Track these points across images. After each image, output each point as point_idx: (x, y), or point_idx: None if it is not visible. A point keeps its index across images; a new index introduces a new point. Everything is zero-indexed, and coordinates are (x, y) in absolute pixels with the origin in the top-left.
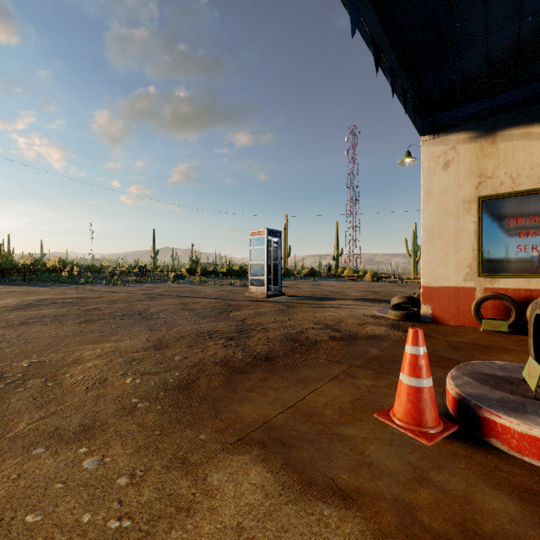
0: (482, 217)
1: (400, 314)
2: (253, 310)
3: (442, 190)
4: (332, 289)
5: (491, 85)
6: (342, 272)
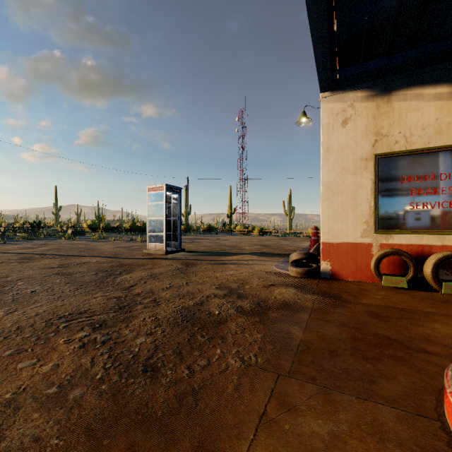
0: (378, 174)
1: (301, 271)
2: (147, 270)
3: (341, 147)
4: (228, 243)
5: (393, 39)
6: (235, 227)
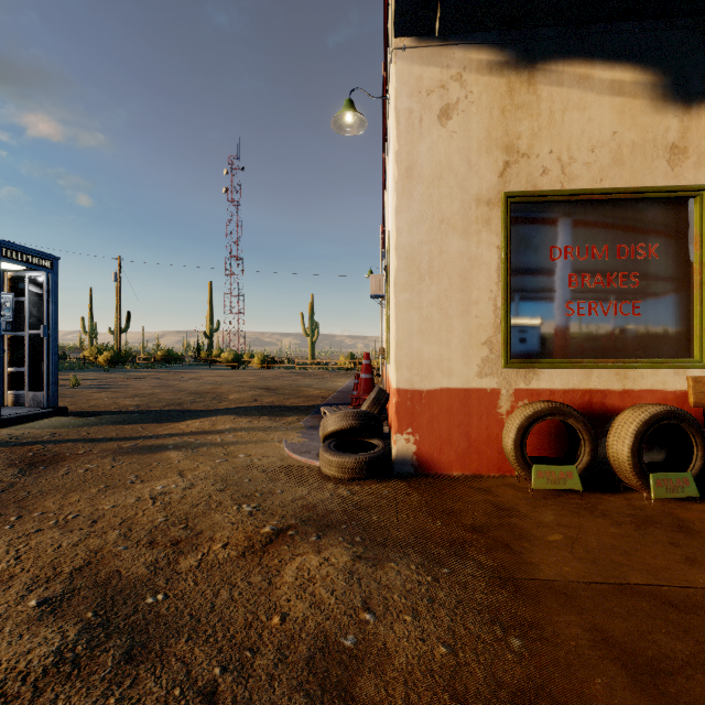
0: (511, 237)
1: (353, 463)
2: None
3: (437, 169)
4: (195, 387)
5: None
6: (219, 355)
